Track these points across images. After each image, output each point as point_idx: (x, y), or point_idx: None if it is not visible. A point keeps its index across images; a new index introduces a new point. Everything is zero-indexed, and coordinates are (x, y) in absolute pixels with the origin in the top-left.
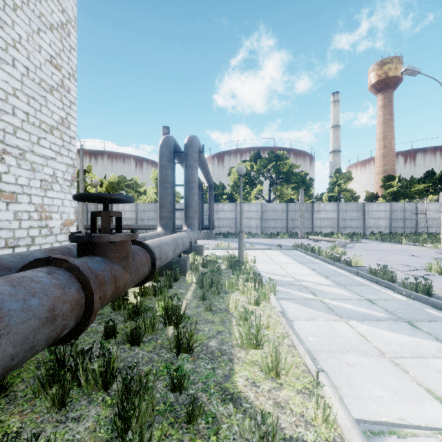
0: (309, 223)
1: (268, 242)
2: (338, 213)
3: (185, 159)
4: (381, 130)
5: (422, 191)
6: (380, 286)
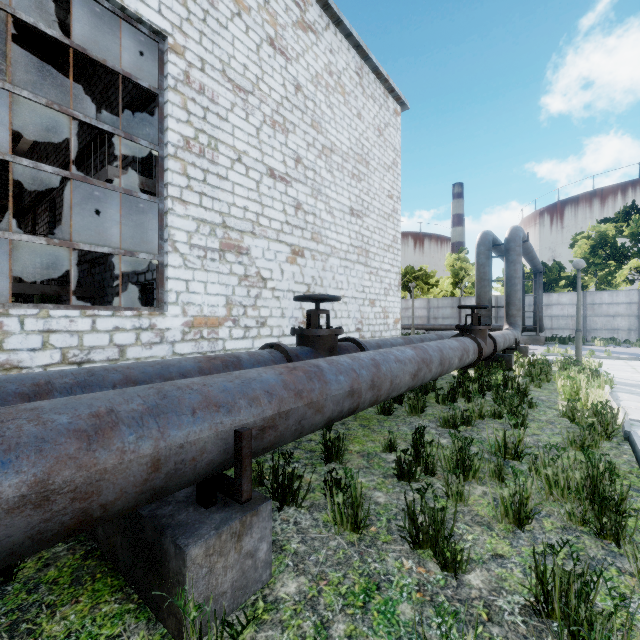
0: None
1: None
2: None
3: (506, 254)
4: None
5: None
6: None
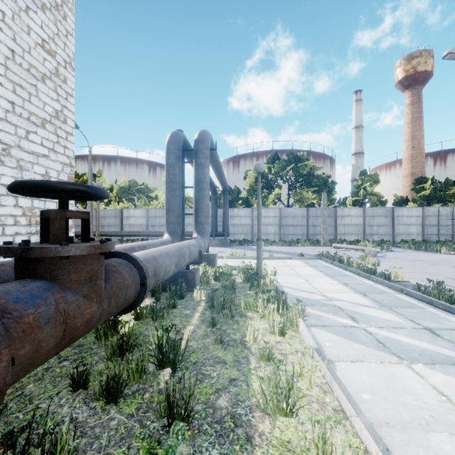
0: (331, 229)
1: (288, 250)
2: (363, 219)
3: (195, 156)
4: (409, 130)
5: None
6: (436, 308)
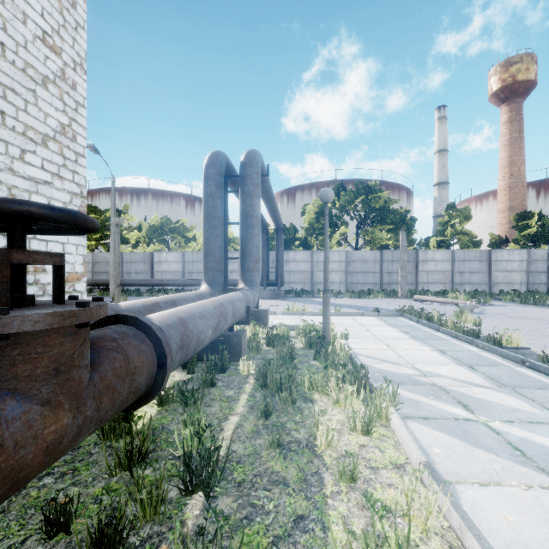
0: (411, 277)
1: (358, 303)
2: (452, 264)
3: (241, 183)
4: (506, 154)
5: None
6: None
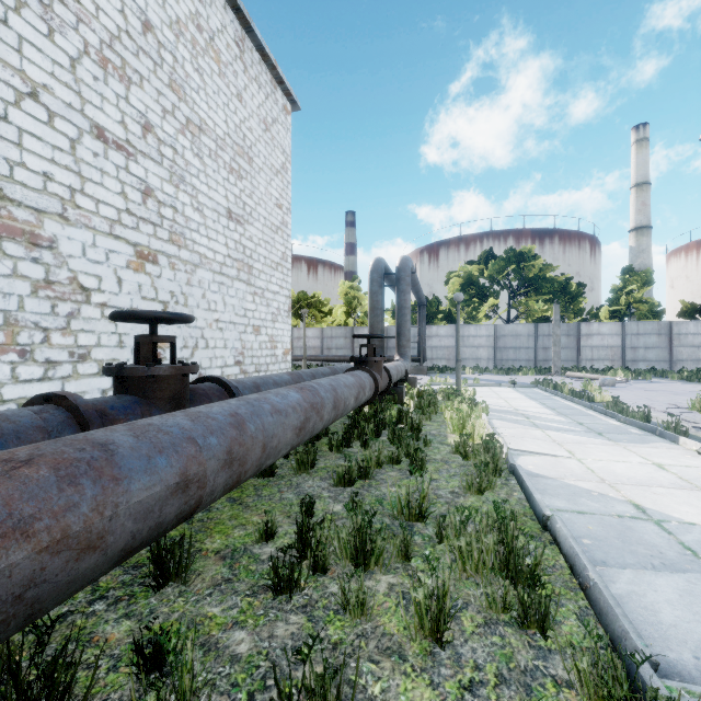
0: (572, 353)
1: (502, 379)
2: (622, 338)
3: (397, 284)
4: None
5: None
6: (607, 417)
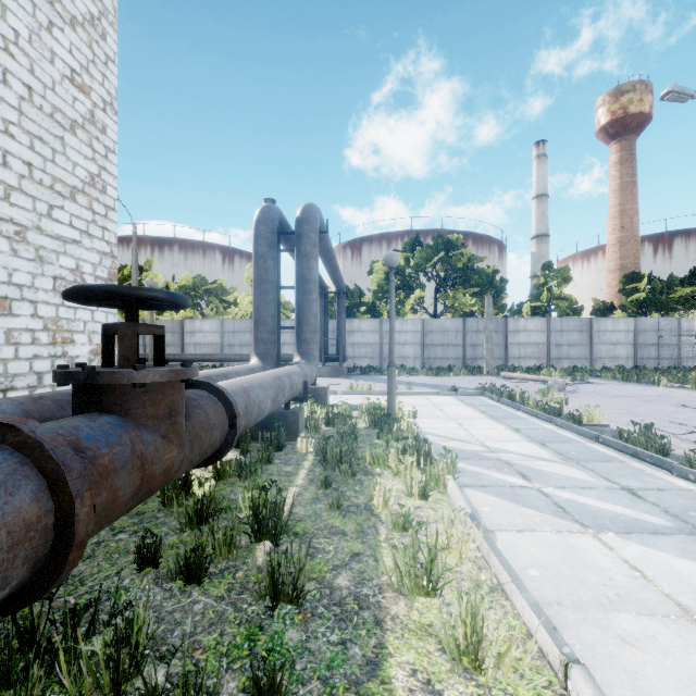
0: (500, 351)
1: (435, 381)
2: (547, 335)
3: (297, 243)
4: (616, 201)
5: (688, 299)
6: (643, 462)
